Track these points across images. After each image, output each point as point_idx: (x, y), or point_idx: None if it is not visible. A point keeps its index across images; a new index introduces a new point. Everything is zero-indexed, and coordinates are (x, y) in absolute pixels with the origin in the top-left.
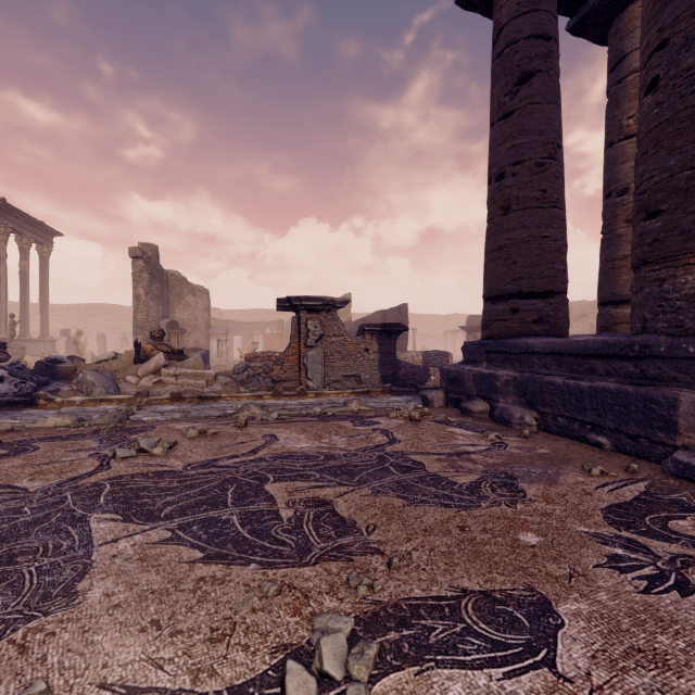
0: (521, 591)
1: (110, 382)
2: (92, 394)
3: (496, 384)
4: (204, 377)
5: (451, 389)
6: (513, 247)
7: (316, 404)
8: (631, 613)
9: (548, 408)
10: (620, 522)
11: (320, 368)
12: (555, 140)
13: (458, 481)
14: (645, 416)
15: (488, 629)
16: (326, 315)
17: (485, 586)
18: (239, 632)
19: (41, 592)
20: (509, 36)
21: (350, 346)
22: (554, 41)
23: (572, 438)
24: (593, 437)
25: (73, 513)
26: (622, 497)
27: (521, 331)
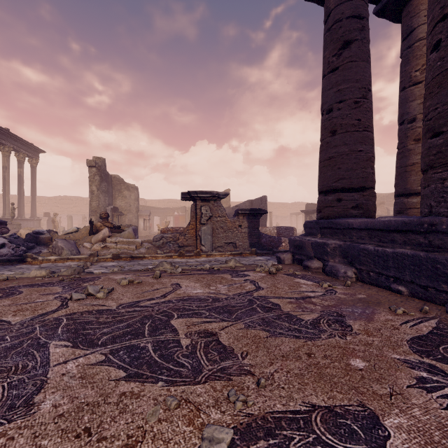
0: (356, 407)
1: (73, 247)
2: (62, 255)
3: (327, 250)
4: (134, 243)
5: (296, 252)
6: (338, 157)
7: (207, 262)
8: (440, 426)
9: (363, 266)
10: (422, 351)
11: (210, 238)
12: (367, 86)
13: (304, 318)
14: (433, 273)
15: (333, 439)
16: (213, 203)
17: (329, 403)
18: (148, 439)
19: (9, 403)
20: (336, 17)
21: (229, 224)
22: (366, 20)
23: (380, 286)
24: (395, 286)
25: (39, 340)
26: (421, 331)
27: (344, 214)
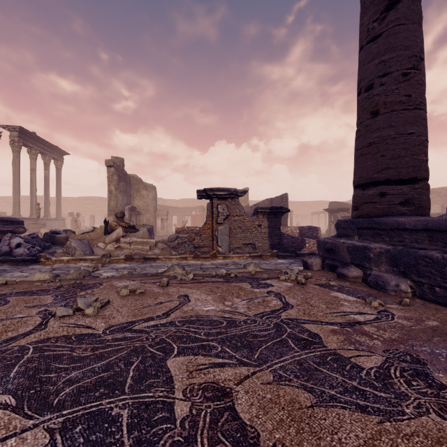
0: None
1: (86, 247)
2: (75, 255)
3: (369, 255)
4: (148, 244)
5: (327, 256)
6: (381, 143)
7: (223, 264)
8: None
9: (424, 279)
10: None
11: (227, 238)
12: (418, 54)
13: (363, 365)
14: None
15: None
16: (231, 201)
17: None
18: None
19: None
20: None
21: (247, 223)
22: None
23: None
24: None
25: None
26: None
27: (389, 211)
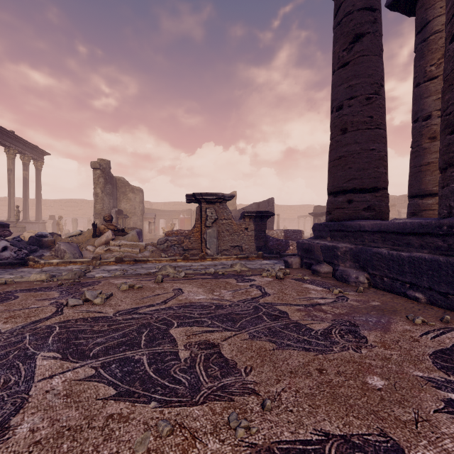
0: (376, 436)
1: (76, 250)
2: (64, 258)
3: (337, 253)
4: (138, 247)
5: (304, 256)
6: (349, 156)
7: (212, 265)
8: None
9: (377, 271)
10: (447, 367)
11: (215, 241)
12: (379, 81)
13: (314, 328)
14: (453, 279)
15: None
16: (219, 205)
17: (345, 430)
18: None
19: None
20: (346, 9)
21: (235, 226)
22: (378, 12)
23: (395, 293)
24: (411, 293)
25: (26, 351)
26: (443, 344)
27: (355, 216)
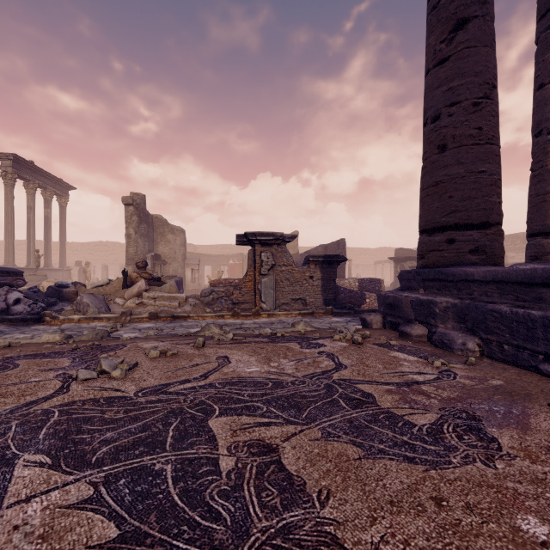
0: None
1: (101, 304)
2: (87, 313)
3: (435, 310)
4: (177, 299)
5: (388, 313)
6: (449, 182)
7: (268, 323)
8: None
9: (493, 336)
10: None
11: (272, 293)
12: (490, 81)
13: (416, 422)
14: None
15: None
16: (277, 248)
17: None
18: None
19: None
20: None
21: (297, 274)
22: None
23: (521, 366)
24: (547, 367)
25: (5, 451)
26: None
27: (458, 260)
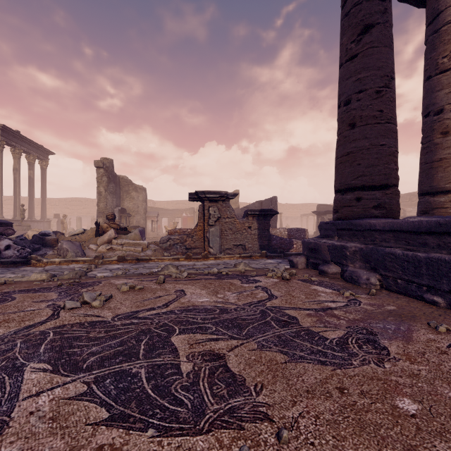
0: None
1: (78, 249)
2: (67, 257)
3: (346, 253)
4: (140, 245)
5: (310, 255)
6: (357, 152)
7: (215, 265)
8: None
9: (389, 272)
10: None
11: (218, 240)
12: (389, 74)
13: (328, 336)
14: None
15: None
16: (222, 204)
17: None
18: None
19: None
20: None
21: (238, 225)
22: (388, 1)
23: (410, 296)
24: (429, 296)
25: (15, 361)
26: None
27: (364, 214)
